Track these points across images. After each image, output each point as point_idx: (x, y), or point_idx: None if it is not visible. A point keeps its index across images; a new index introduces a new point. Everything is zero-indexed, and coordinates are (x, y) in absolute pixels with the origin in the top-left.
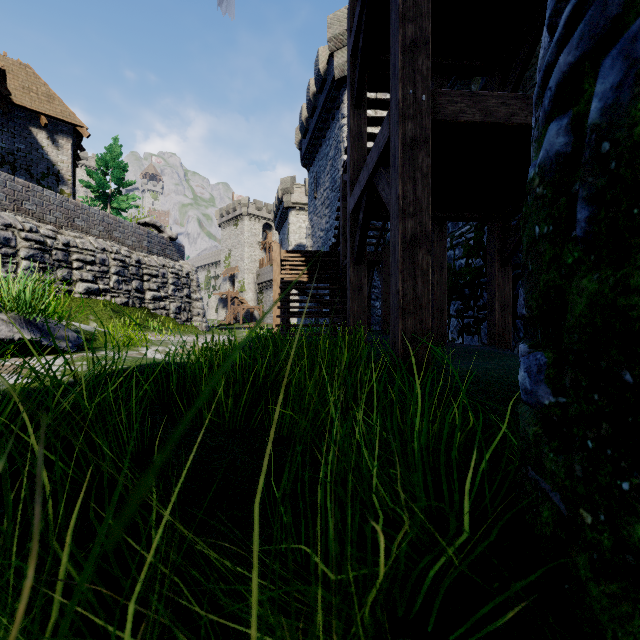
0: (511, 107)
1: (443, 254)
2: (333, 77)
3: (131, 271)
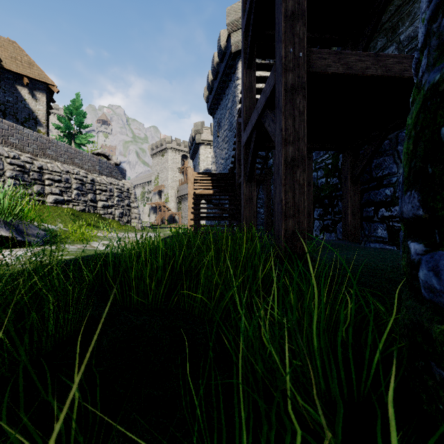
0: (365, 62)
1: (310, 174)
2: (230, 51)
3: (87, 187)
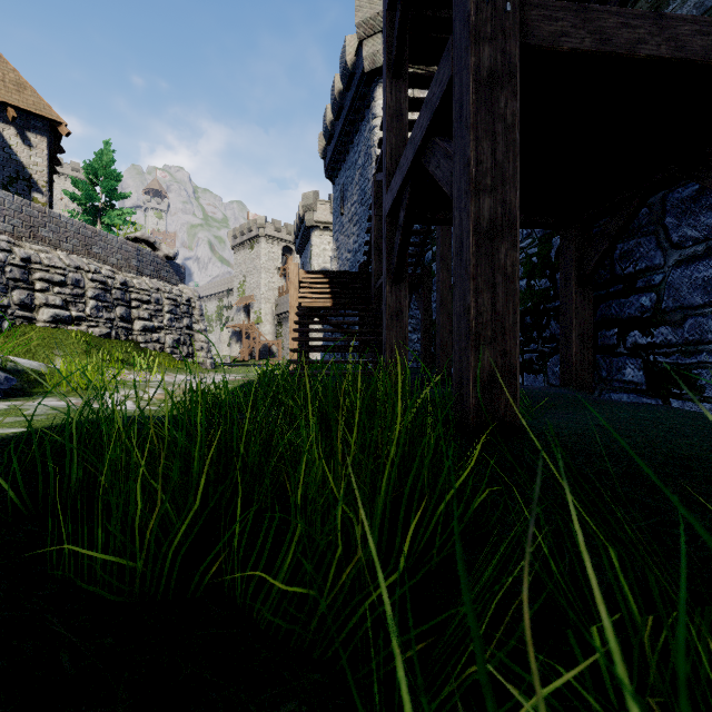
0: (637, 30)
1: None
2: (362, 70)
3: (114, 295)
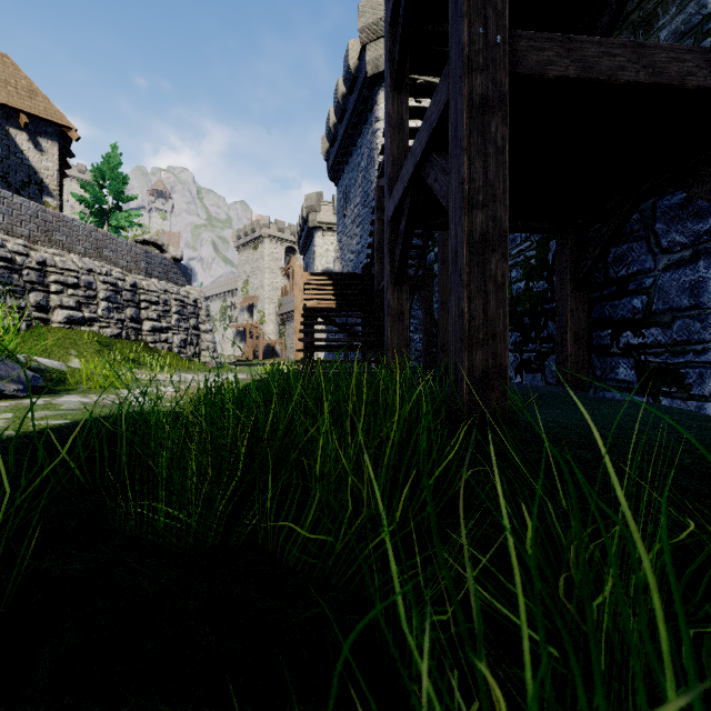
0: (617, 58)
1: None
2: (365, 74)
3: (125, 297)
